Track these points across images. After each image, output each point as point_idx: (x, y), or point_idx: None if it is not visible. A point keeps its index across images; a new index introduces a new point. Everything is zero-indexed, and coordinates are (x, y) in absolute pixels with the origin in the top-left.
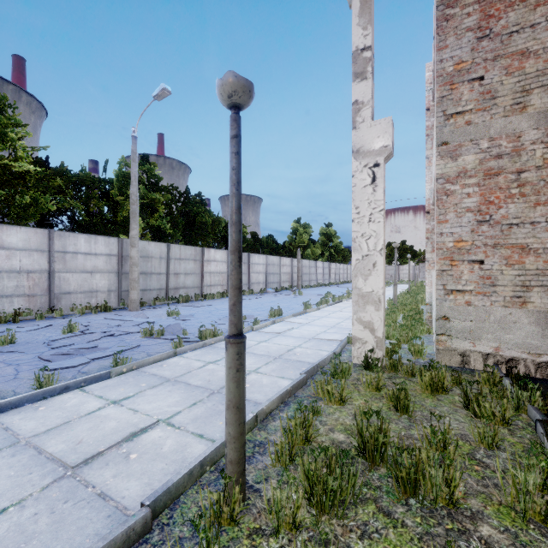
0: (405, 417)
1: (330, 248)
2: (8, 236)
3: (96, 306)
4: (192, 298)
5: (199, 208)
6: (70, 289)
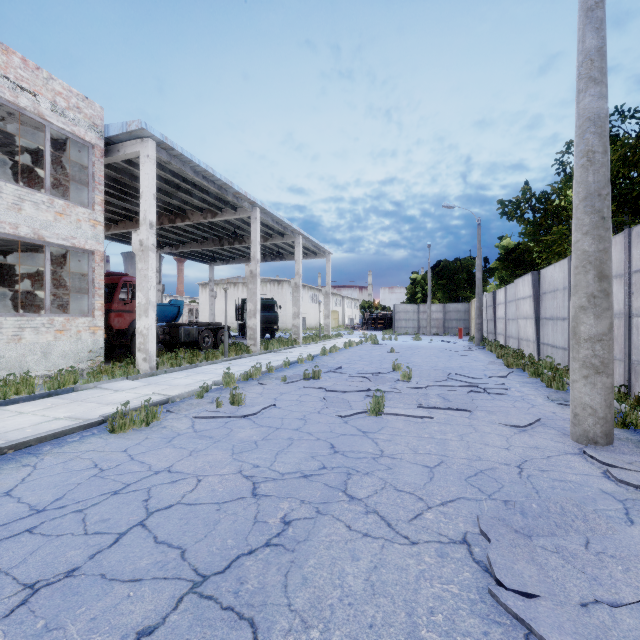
0: None
1: None
2: None
3: None
4: None
5: None
6: None
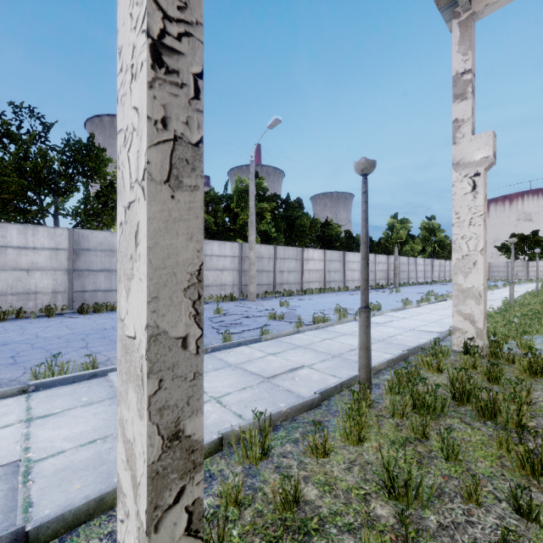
0: (497, 386)
1: (433, 243)
2: None
3: (224, 296)
4: (293, 293)
5: (298, 212)
6: (208, 283)
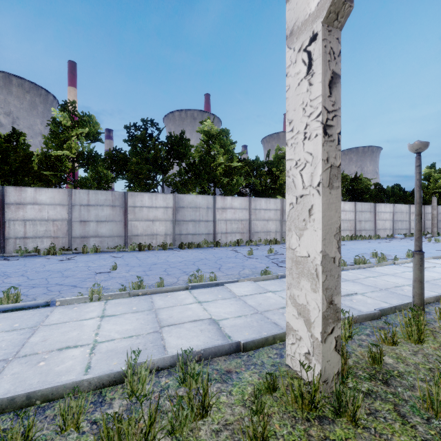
0: None
1: None
2: (234, 202)
3: (269, 240)
4: None
5: None
6: (258, 230)
